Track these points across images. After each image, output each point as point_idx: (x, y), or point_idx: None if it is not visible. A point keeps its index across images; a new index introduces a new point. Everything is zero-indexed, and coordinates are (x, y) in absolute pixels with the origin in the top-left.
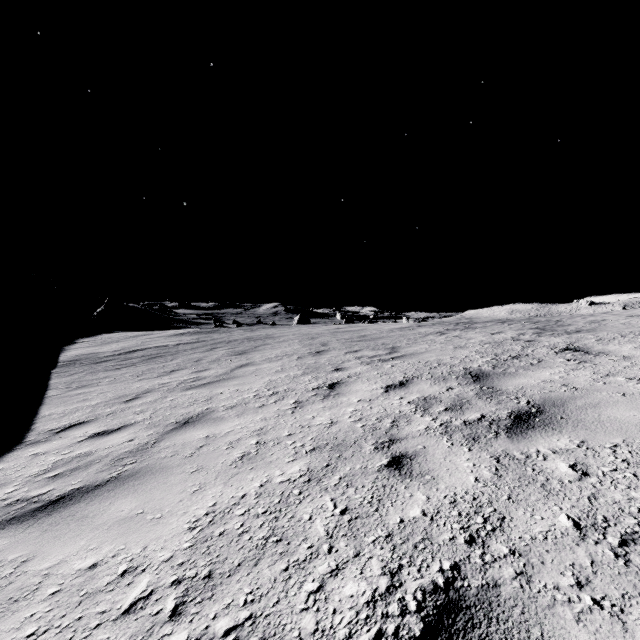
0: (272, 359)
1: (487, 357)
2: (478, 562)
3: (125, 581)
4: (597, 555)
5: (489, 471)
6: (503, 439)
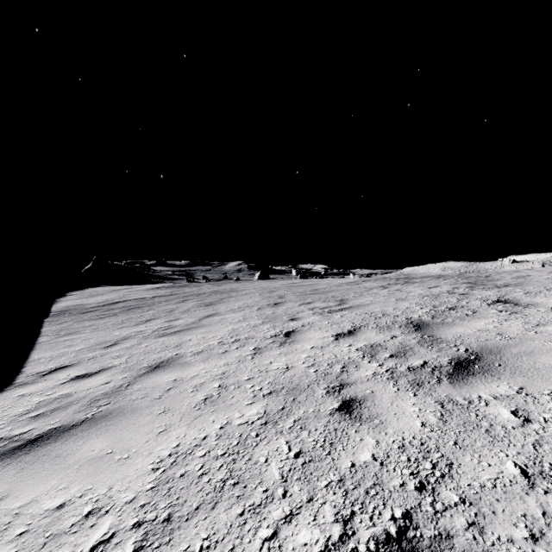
0: (235, 310)
1: (426, 308)
2: (429, 510)
3: (89, 523)
4: (548, 505)
5: (434, 416)
6: (446, 385)
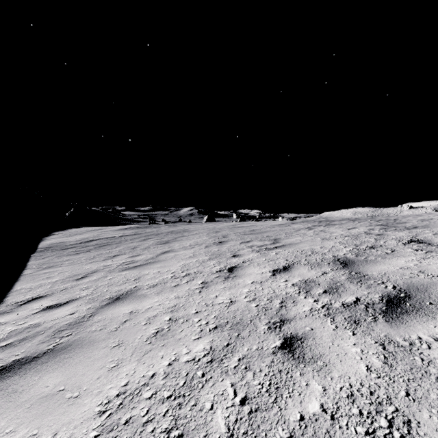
0: (187, 247)
1: (349, 247)
2: None
3: None
4: None
5: (378, 359)
6: (382, 323)
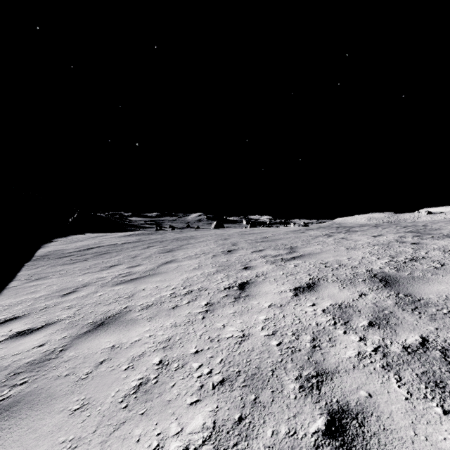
0: (192, 257)
1: (384, 259)
2: None
3: None
4: None
5: None
6: None
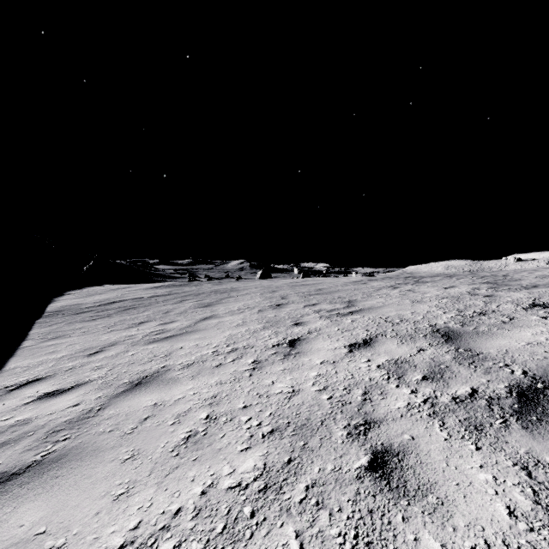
0: (234, 312)
1: (450, 313)
2: None
3: None
4: None
5: (524, 495)
6: (518, 431)
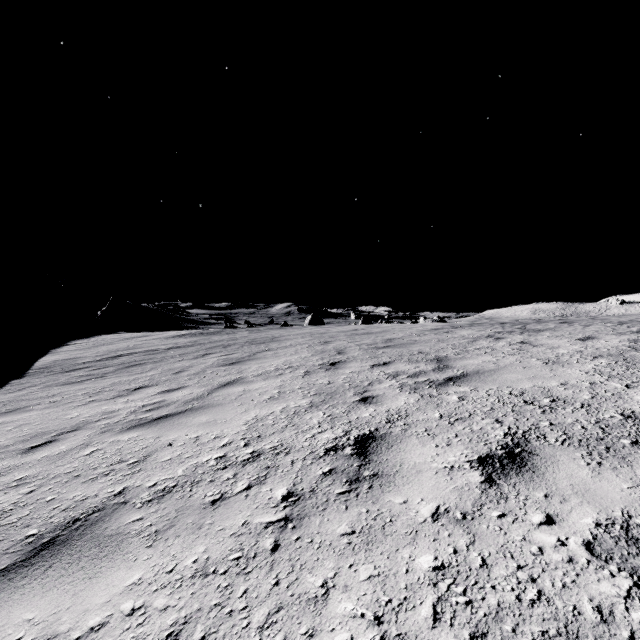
0: (270, 374)
1: None
2: None
3: None
4: None
5: None
6: None
